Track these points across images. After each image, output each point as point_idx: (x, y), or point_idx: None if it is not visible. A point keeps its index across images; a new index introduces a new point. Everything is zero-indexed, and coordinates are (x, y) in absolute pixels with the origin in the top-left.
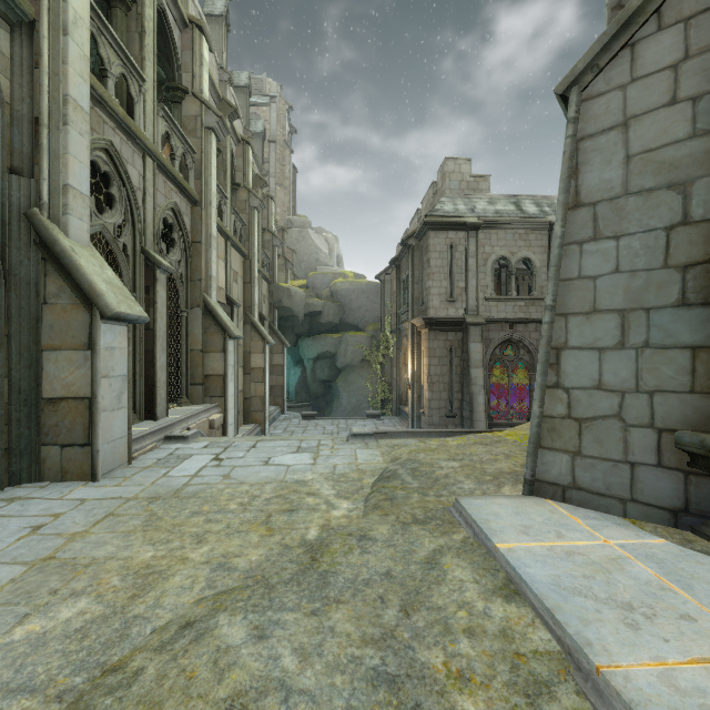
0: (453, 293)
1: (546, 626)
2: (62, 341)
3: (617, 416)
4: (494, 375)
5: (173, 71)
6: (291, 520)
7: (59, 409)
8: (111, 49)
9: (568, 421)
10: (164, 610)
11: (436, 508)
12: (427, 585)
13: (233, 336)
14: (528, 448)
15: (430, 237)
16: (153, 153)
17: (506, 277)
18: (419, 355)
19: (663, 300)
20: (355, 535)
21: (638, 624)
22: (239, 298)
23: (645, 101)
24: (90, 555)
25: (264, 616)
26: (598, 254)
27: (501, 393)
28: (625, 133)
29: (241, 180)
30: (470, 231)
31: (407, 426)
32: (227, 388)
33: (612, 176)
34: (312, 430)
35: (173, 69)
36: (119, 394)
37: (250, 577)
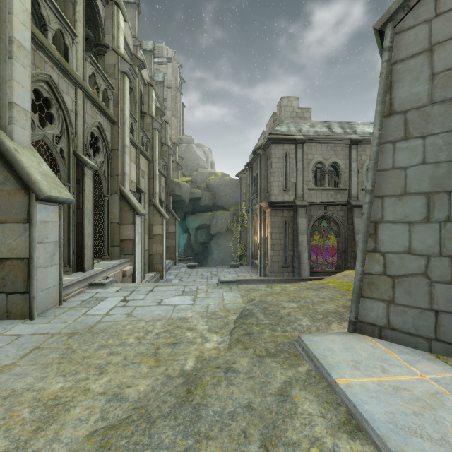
0: (287, 185)
1: None
2: (7, 216)
3: (424, 274)
4: (312, 239)
5: (99, 33)
6: (174, 352)
7: (5, 267)
8: (50, 10)
9: (384, 277)
10: (60, 444)
11: (283, 342)
12: (282, 418)
13: (140, 213)
14: (352, 297)
15: (272, 148)
16: (82, 86)
17: (320, 176)
18: (265, 226)
19: None
20: (222, 367)
21: None
22: (145, 188)
23: (447, 30)
24: (11, 387)
25: None
26: (408, 150)
27: (317, 250)
28: (430, 56)
29: (147, 110)
30: (298, 144)
31: (257, 273)
32: (136, 249)
33: (420, 90)
34: (194, 276)
35: (99, 31)
36: (52, 255)
37: (137, 408)
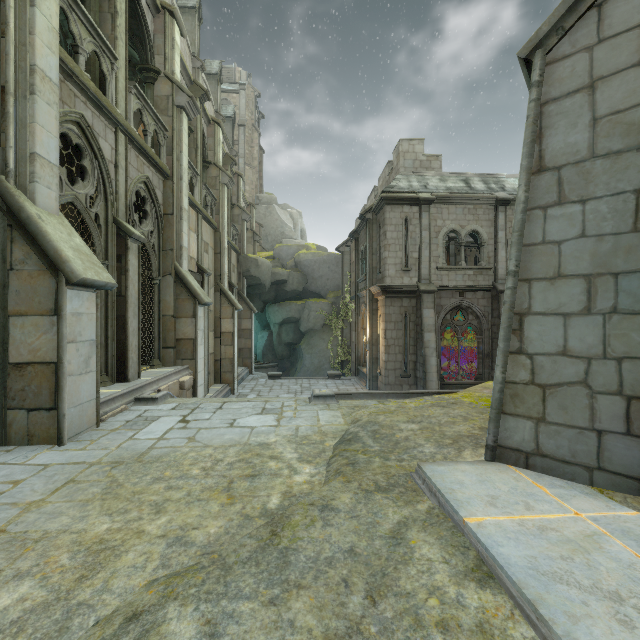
0: (407, 263)
1: (527, 620)
2: (29, 306)
3: (583, 383)
4: (444, 338)
5: (146, 53)
6: (252, 487)
7: (25, 374)
8: (82, 26)
9: (531, 387)
10: (112, 595)
11: (398, 474)
12: (394, 564)
13: (203, 303)
14: (490, 414)
15: (387, 212)
16: (125, 128)
17: (455, 249)
18: (376, 320)
19: (633, 264)
20: (317, 505)
21: (632, 620)
22: (209, 268)
23: (612, 62)
24: (42, 528)
25: (218, 606)
26: (563, 219)
27: (451, 354)
28: (591, 95)
29: (211, 158)
30: (424, 206)
31: (365, 385)
32: (197, 351)
33: (578, 140)
34: (277, 390)
35: (146, 51)
36: (86, 358)
37: (207, 553)
